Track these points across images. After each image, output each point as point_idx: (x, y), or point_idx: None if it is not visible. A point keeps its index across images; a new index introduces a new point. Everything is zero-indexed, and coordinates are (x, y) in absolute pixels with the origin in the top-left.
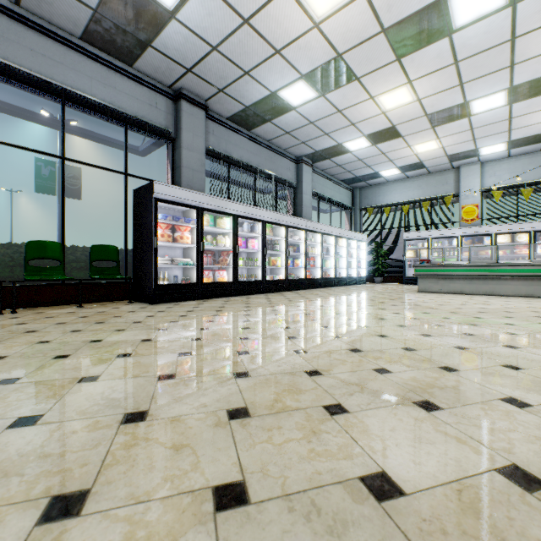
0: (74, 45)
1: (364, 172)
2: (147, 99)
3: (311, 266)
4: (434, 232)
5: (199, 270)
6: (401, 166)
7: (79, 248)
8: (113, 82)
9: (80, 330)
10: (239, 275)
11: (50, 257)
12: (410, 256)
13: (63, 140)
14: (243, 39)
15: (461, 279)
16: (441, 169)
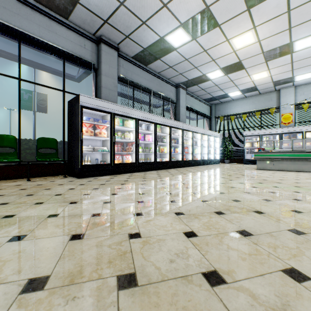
0: (27, 2)
1: (218, 94)
2: (78, 42)
3: (185, 152)
4: (264, 131)
5: (112, 155)
6: (242, 90)
7: (31, 140)
8: (55, 29)
9: (7, 203)
10: (139, 158)
11: (7, 146)
12: (248, 146)
13: (19, 67)
14: None
15: (287, 161)
16: (268, 91)
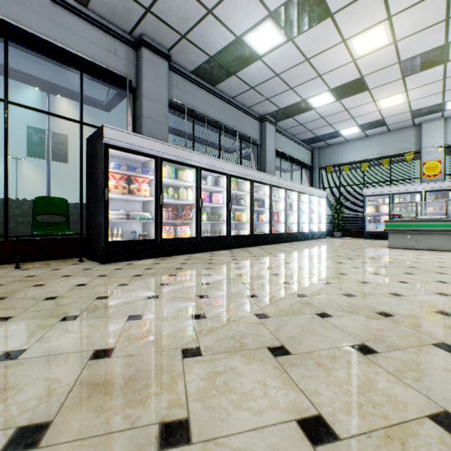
0: None
1: (325, 131)
2: (105, 44)
3: (275, 221)
4: (396, 188)
5: (157, 225)
6: (362, 124)
7: (26, 201)
8: (65, 22)
9: None
10: (203, 231)
11: None
12: (370, 211)
13: (5, 81)
14: None
15: (440, 235)
16: (401, 126)
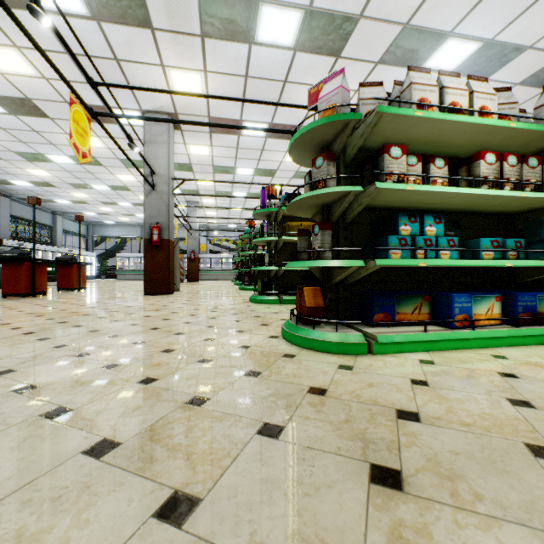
0: None
1: (95, 220)
2: None
3: None
4: (131, 255)
5: None
6: (115, 221)
7: None
8: None
9: None
10: None
11: None
12: (120, 265)
13: None
14: (46, 192)
15: (132, 275)
16: (136, 225)
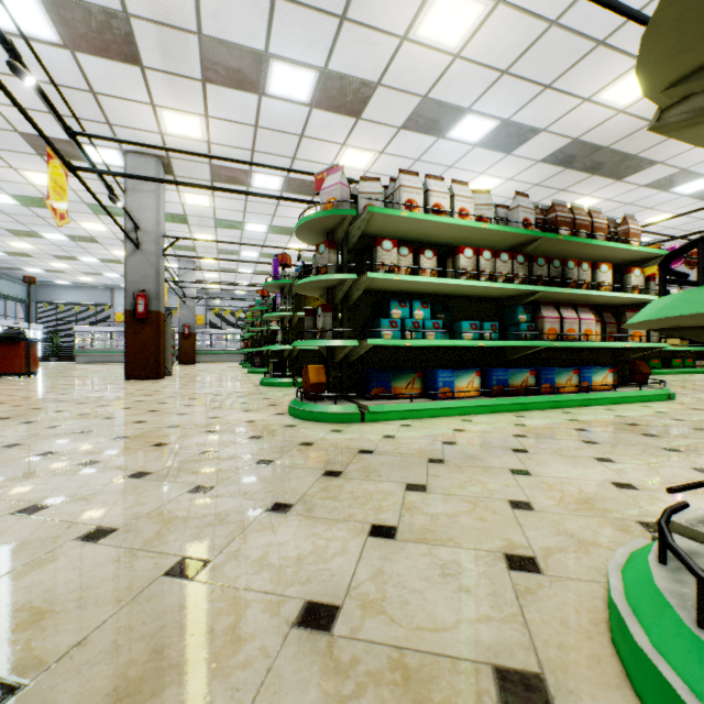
0: None
1: (41, 279)
2: None
3: None
4: (97, 328)
5: None
6: (73, 282)
7: None
8: None
9: None
10: None
11: None
12: (80, 342)
13: None
14: None
15: (99, 356)
16: (103, 287)
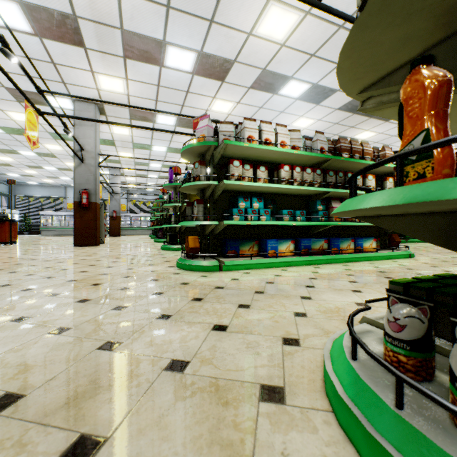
0: None
1: (18, 181)
2: None
3: None
4: (55, 213)
5: None
6: (39, 182)
7: None
8: None
9: None
10: None
11: None
12: (44, 222)
13: None
14: None
15: (57, 231)
16: (59, 186)
